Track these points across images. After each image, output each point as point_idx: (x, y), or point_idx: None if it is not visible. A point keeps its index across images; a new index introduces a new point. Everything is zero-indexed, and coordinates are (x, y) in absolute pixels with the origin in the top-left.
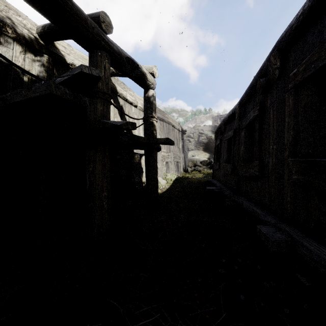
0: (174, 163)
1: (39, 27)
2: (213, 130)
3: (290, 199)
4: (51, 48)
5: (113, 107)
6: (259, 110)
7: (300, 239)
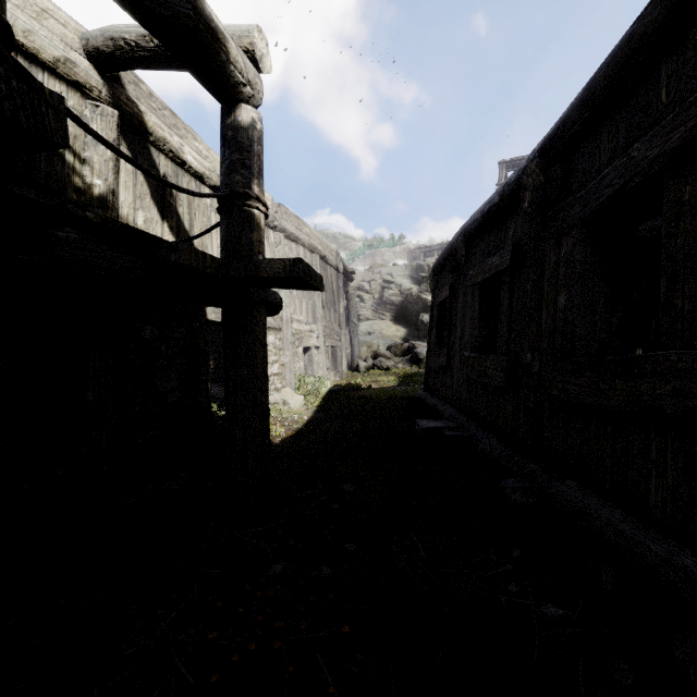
0: (326, 350)
1: None
2: (415, 276)
3: None
4: None
5: (133, 176)
6: None
7: None
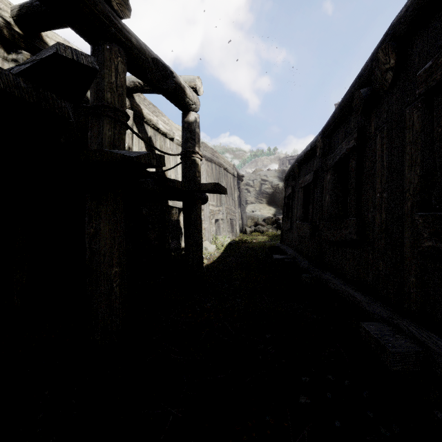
0: (227, 221)
1: (15, 8)
2: (281, 176)
3: (415, 279)
4: (36, 43)
5: (138, 139)
6: (357, 139)
7: (440, 351)
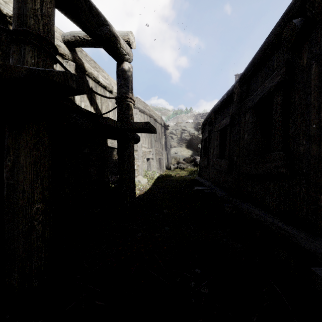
0: (156, 160)
1: None
2: (196, 127)
3: None
4: None
5: None
6: (285, 74)
7: None
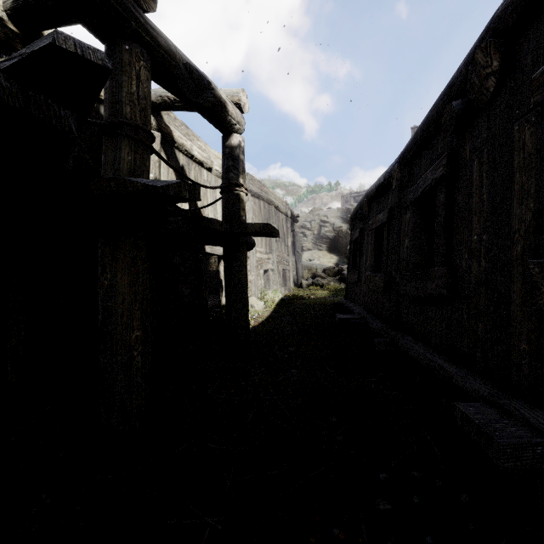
0: (278, 272)
1: None
2: (344, 217)
3: (528, 347)
4: None
5: (167, 169)
6: (447, 166)
7: None
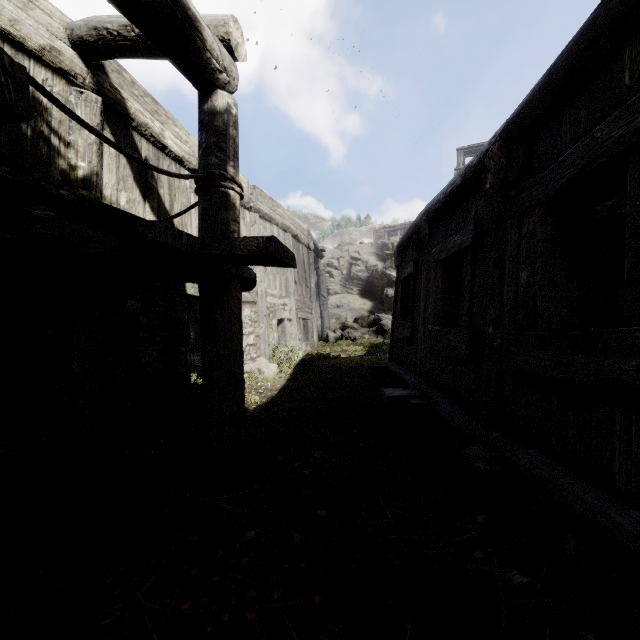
0: (298, 322)
1: None
2: (380, 253)
3: None
4: None
5: (116, 159)
6: None
7: None
